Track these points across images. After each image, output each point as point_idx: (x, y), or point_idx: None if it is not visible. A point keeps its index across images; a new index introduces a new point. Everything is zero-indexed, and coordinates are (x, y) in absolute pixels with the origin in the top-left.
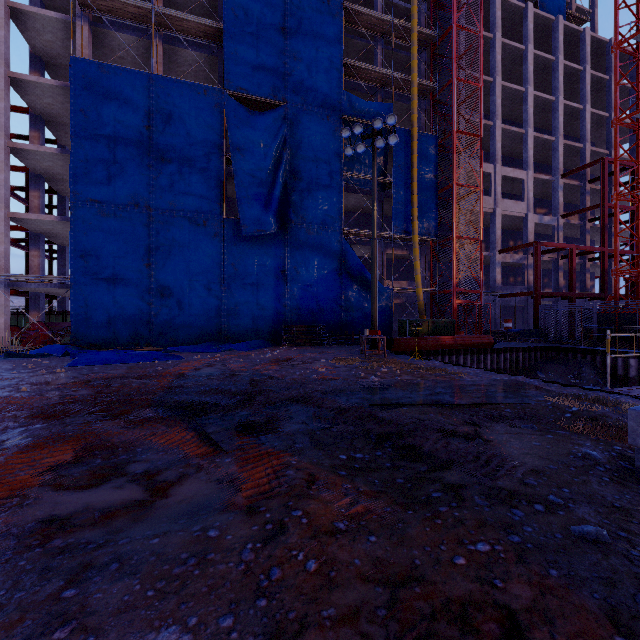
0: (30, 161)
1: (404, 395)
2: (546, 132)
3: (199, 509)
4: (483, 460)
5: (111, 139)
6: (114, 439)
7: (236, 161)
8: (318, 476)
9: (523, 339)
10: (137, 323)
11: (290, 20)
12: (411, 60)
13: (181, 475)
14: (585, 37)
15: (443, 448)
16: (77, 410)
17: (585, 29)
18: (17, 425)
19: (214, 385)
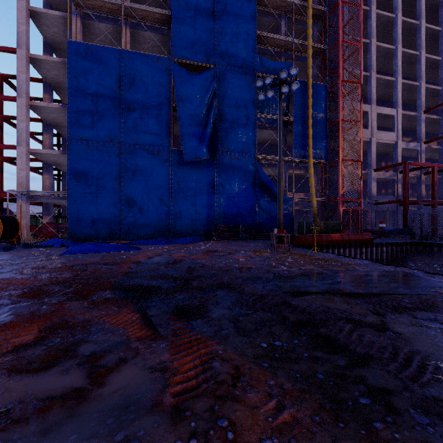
0: (43, 114)
1: (310, 283)
2: (411, 79)
3: (130, 403)
4: (402, 358)
5: (94, 96)
6: (74, 319)
7: (180, 108)
8: (242, 369)
9: (395, 236)
10: (112, 224)
11: (218, 6)
12: (307, 29)
13: (120, 360)
14: None
15: (357, 341)
16: (56, 290)
17: None
18: (9, 302)
19: (160, 271)
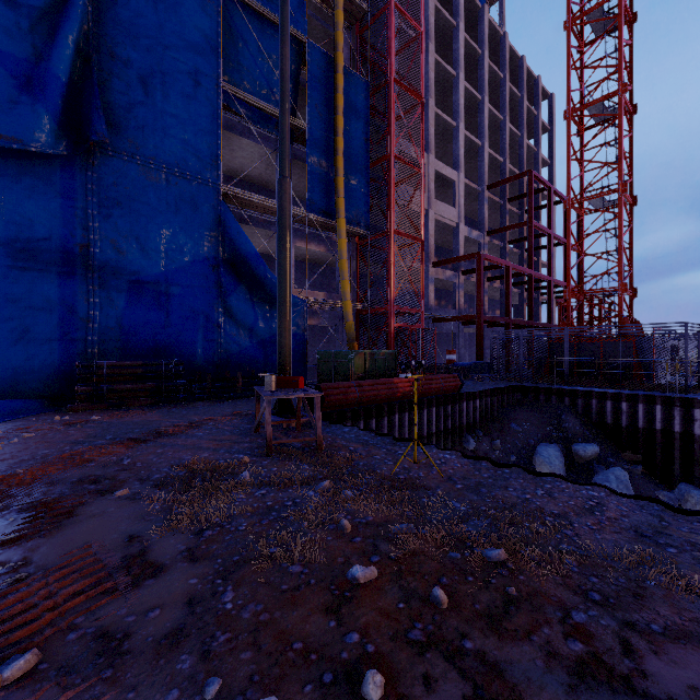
0: None
1: None
2: None
3: None
4: None
5: None
6: None
7: None
8: None
9: (478, 376)
10: None
11: None
12: None
13: None
14: (505, 42)
15: None
16: None
17: (505, 33)
18: None
19: None
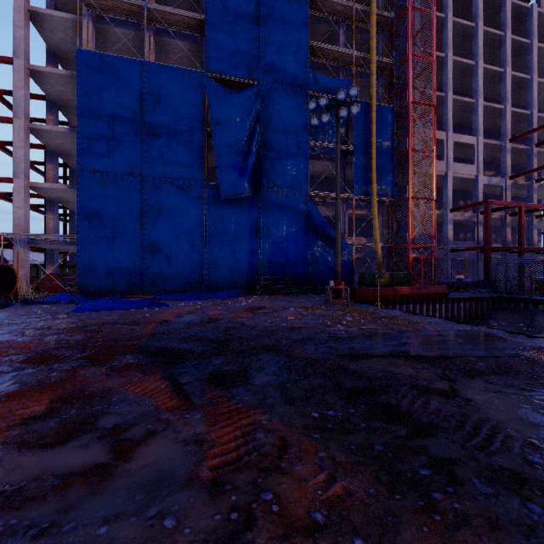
0: (46, 139)
1: (371, 345)
2: (494, 101)
3: (161, 478)
4: (470, 426)
5: (110, 118)
6: (91, 388)
7: (216, 134)
8: (290, 441)
9: (475, 290)
10: (132, 275)
11: (262, 9)
12: (370, 40)
13: (148, 433)
14: (532, 13)
15: (421, 408)
16: (67, 355)
17: (532, 5)
18: (11, 369)
19: (193, 332)
